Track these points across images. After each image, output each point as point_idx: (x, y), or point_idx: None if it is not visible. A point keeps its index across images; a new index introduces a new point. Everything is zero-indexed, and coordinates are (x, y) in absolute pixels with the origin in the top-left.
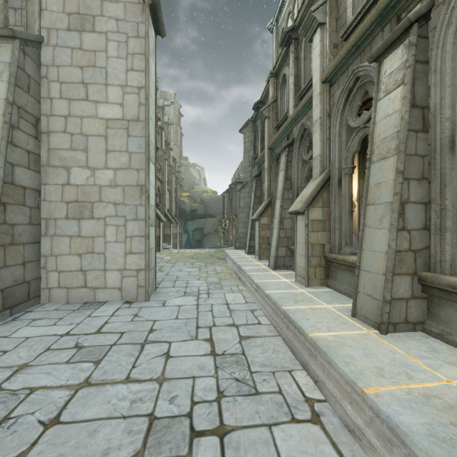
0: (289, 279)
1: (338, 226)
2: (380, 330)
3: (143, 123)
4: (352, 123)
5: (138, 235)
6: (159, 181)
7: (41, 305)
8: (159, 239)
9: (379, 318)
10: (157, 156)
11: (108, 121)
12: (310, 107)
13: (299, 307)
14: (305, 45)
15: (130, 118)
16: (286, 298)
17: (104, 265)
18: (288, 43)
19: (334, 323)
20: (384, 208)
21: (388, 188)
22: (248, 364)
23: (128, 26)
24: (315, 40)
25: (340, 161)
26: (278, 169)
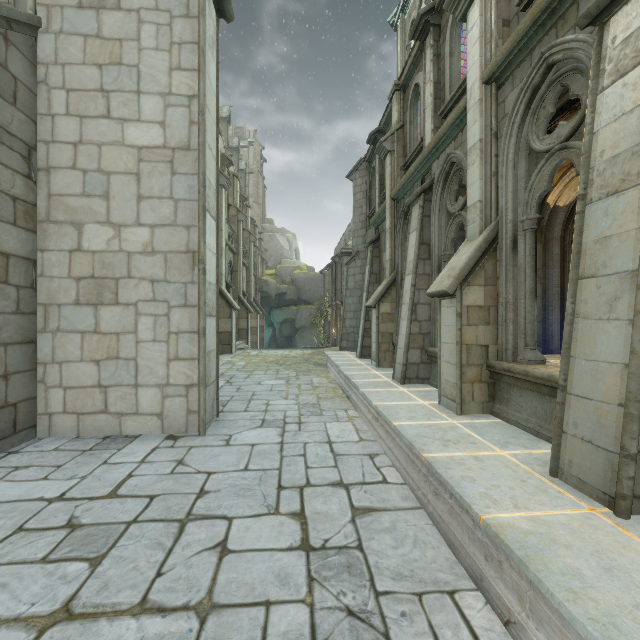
0: (428, 401)
1: (512, 315)
2: (616, 510)
3: (196, 153)
4: (538, 144)
5: (188, 330)
6: (231, 251)
7: (37, 440)
8: (230, 335)
9: (612, 485)
10: (228, 216)
11: (142, 149)
12: (462, 127)
13: (453, 454)
14: (452, 32)
15: (175, 144)
16: (428, 437)
17: (135, 377)
18: (424, 33)
19: (522, 489)
20: (618, 282)
21: (626, 245)
22: (370, 573)
23: None
24: (472, 16)
25: (515, 209)
26: (406, 230)
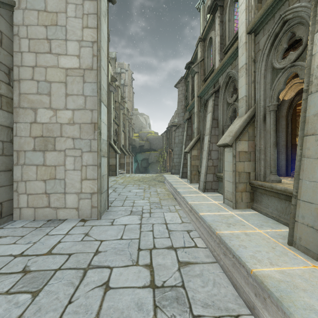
0: (217, 201)
1: (263, 156)
2: None
3: (96, 71)
4: (277, 64)
5: (92, 164)
6: (116, 124)
7: (13, 222)
8: (116, 167)
9: None
10: (115, 106)
11: (68, 70)
12: (235, 57)
13: (233, 232)
14: (230, 9)
15: (85, 67)
16: (219, 221)
17: (64, 189)
18: (215, 10)
19: (273, 253)
20: None
21: None
22: (189, 303)
23: None
24: None
25: (265, 100)
26: (205, 112)
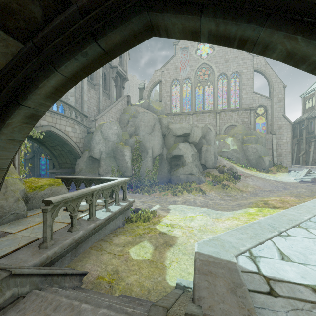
0: None
1: None
2: None
3: (290, 142)
4: None
5: (289, 159)
6: None
7: None
8: None
9: None
10: None
11: (284, 142)
12: None
13: None
14: None
15: (287, 141)
16: None
17: (283, 163)
18: (314, 117)
19: None
20: None
21: None
22: None
23: (287, 128)
24: None
25: None
26: (308, 143)
